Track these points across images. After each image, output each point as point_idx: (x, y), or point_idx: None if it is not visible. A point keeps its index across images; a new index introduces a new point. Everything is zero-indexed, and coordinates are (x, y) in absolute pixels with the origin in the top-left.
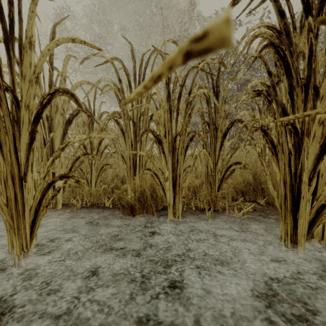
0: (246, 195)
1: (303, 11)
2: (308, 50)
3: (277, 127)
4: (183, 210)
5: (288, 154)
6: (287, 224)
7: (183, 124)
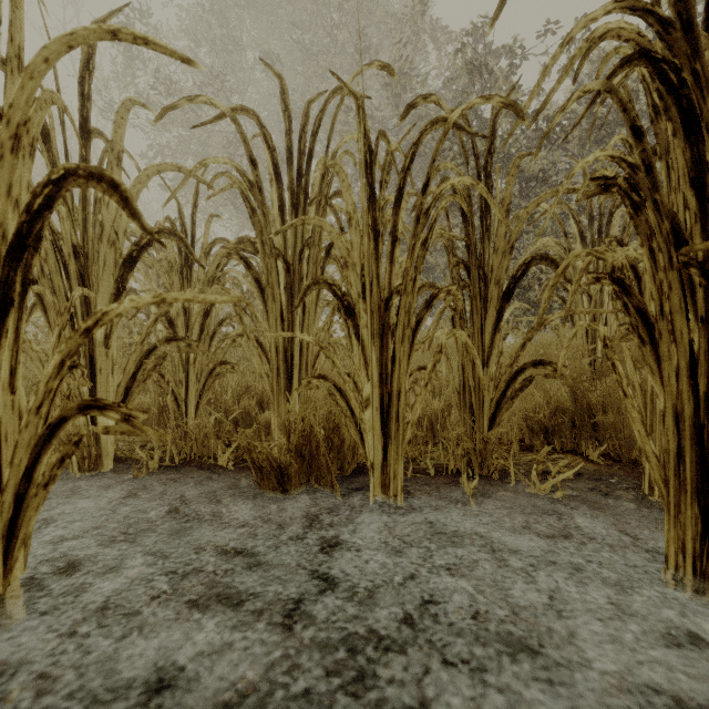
0: (553, 436)
1: None
2: None
3: (657, 271)
4: (405, 476)
5: (687, 342)
6: (684, 526)
7: (407, 266)
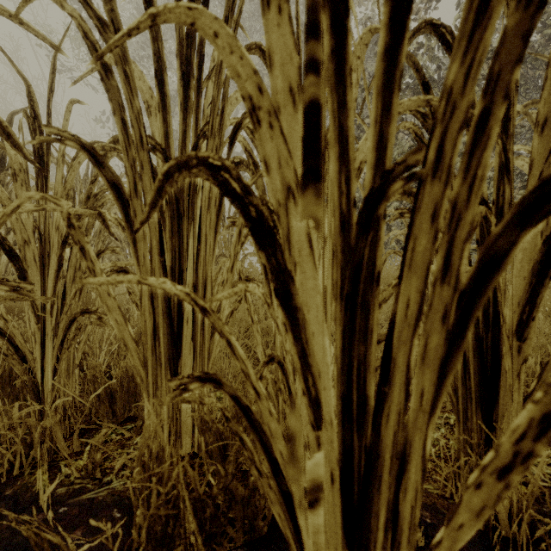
0: None
1: None
2: None
3: None
4: None
5: None
6: None
7: (449, 82)
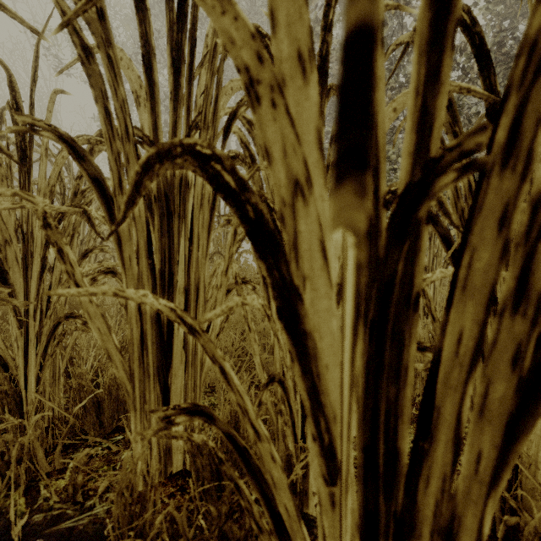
0: None
1: None
2: None
3: None
4: None
5: None
6: None
7: (533, 30)
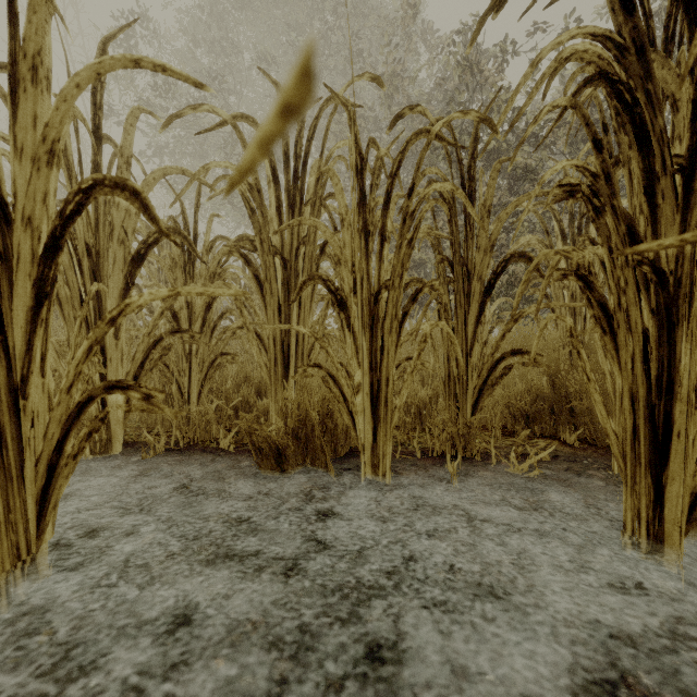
0: (534, 422)
1: (671, 4)
2: (694, 88)
3: (615, 269)
4: (394, 458)
5: (641, 332)
6: (639, 495)
7: (394, 263)
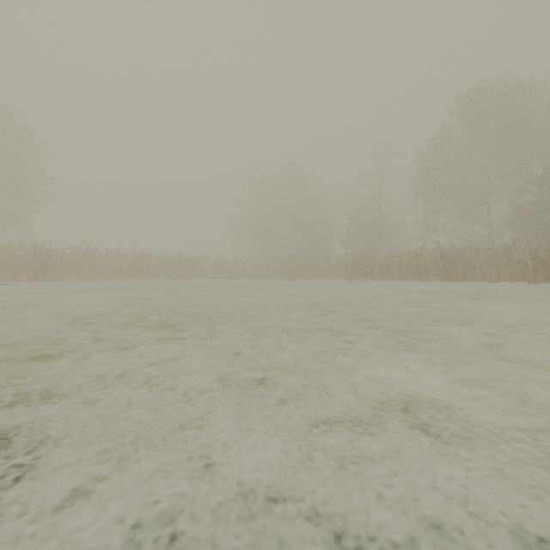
0: None
1: None
2: None
3: None
4: None
5: None
6: None
7: None
